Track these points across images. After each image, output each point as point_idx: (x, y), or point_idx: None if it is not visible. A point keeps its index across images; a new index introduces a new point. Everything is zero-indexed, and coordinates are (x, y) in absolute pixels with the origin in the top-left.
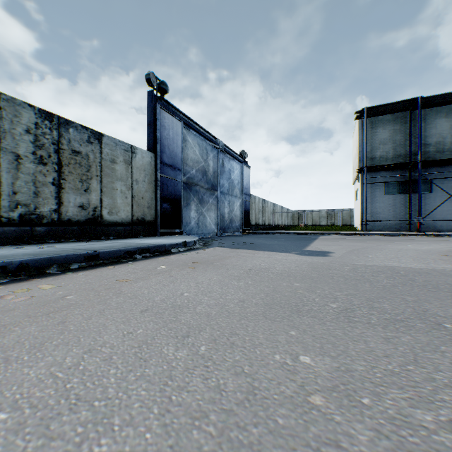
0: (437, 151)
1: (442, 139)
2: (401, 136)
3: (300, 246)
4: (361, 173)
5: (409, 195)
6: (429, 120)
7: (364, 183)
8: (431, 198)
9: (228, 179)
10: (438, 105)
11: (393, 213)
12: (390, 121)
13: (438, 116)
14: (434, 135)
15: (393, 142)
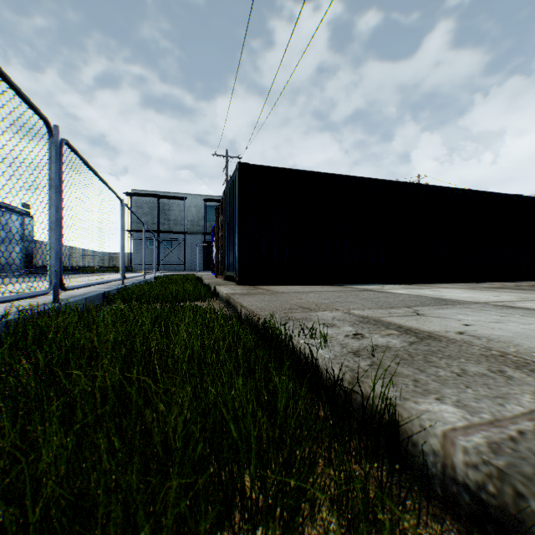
0: (175, 224)
1: (177, 218)
2: (157, 212)
3: (44, 277)
4: (131, 232)
5: (158, 249)
6: (171, 205)
7: (133, 239)
8: (172, 251)
9: (6, 230)
10: (173, 199)
11: (152, 259)
12: (150, 201)
13: (175, 204)
14: (173, 215)
15: (152, 215)
